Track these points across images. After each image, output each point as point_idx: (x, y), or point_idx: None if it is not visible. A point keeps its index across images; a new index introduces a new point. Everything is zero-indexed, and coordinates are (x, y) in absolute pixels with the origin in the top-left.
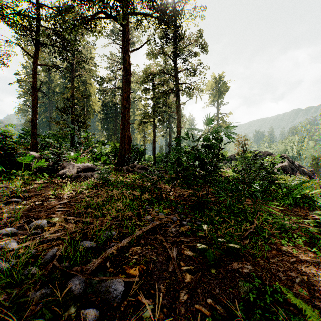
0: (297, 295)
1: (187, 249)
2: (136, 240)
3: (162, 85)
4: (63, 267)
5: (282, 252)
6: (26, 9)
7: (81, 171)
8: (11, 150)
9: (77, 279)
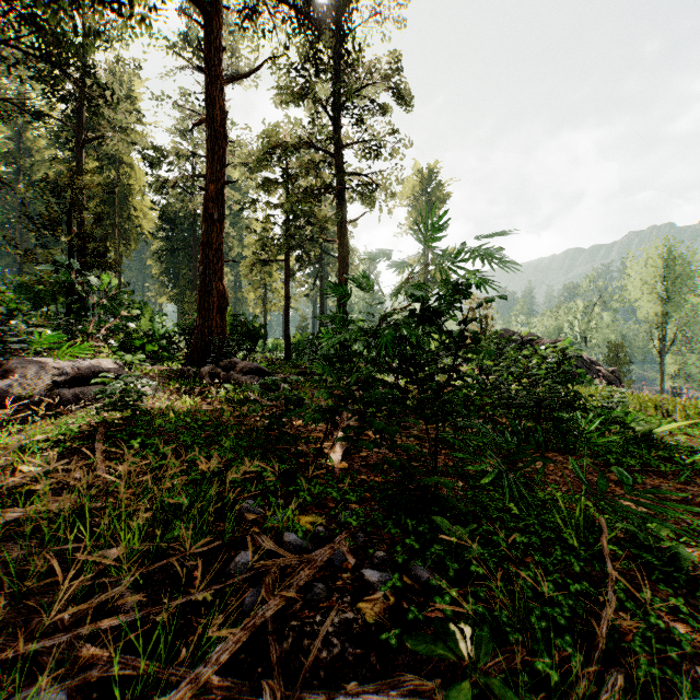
0: None
1: None
2: None
3: (305, 174)
4: None
5: None
6: None
7: (69, 382)
8: None
9: None
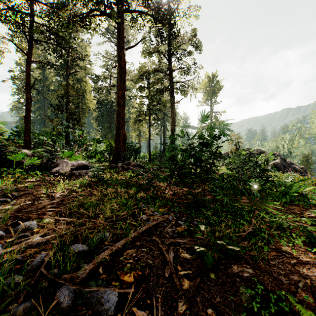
0: (301, 302)
1: (184, 251)
2: (131, 242)
3: (157, 83)
4: (51, 275)
5: (281, 252)
6: (20, 5)
7: (75, 169)
8: (2, 148)
9: (66, 288)
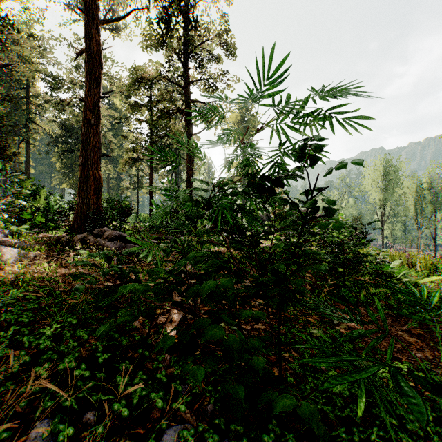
0: None
1: None
2: None
3: (163, 99)
4: None
5: None
6: None
7: None
8: None
9: None
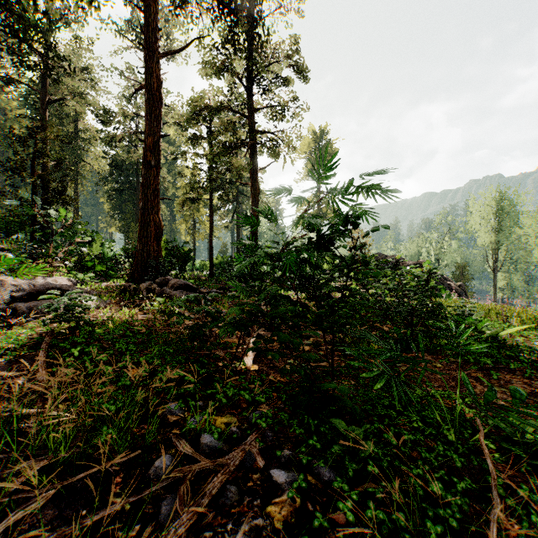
0: None
1: None
2: None
3: (225, 131)
4: None
5: None
6: None
7: (26, 297)
8: None
9: None
